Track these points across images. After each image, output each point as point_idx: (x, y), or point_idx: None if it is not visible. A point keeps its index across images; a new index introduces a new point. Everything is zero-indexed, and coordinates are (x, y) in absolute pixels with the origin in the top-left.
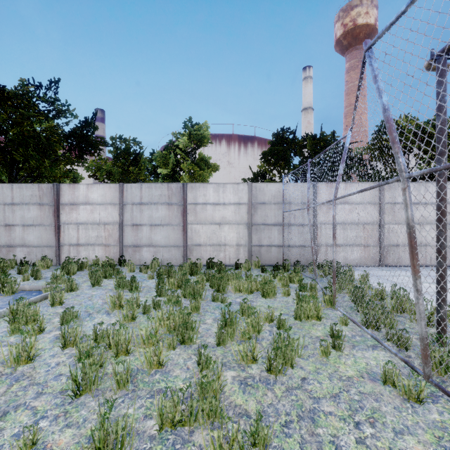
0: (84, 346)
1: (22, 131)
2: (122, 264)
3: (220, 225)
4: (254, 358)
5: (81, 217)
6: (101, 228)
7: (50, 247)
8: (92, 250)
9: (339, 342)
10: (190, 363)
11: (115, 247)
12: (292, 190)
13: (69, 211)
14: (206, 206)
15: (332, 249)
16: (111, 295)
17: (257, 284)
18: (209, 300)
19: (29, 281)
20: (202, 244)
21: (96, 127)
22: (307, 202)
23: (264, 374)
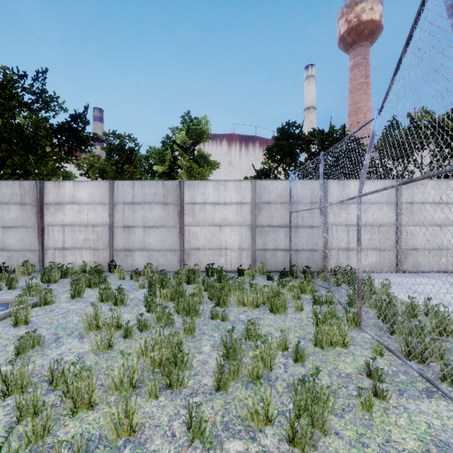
0: (27, 399)
1: (4, 124)
2: (112, 270)
3: (220, 227)
4: (269, 417)
5: (67, 218)
6: (89, 230)
7: (32, 251)
8: (79, 255)
9: (383, 388)
10: (177, 423)
11: (105, 251)
12: (300, 189)
13: (54, 212)
14: (205, 206)
15: (357, 257)
16: (85, 314)
17: (264, 296)
18: (207, 317)
19: (2, 291)
20: (200, 248)
21: (88, 122)
22: (320, 201)
23: (283, 447)
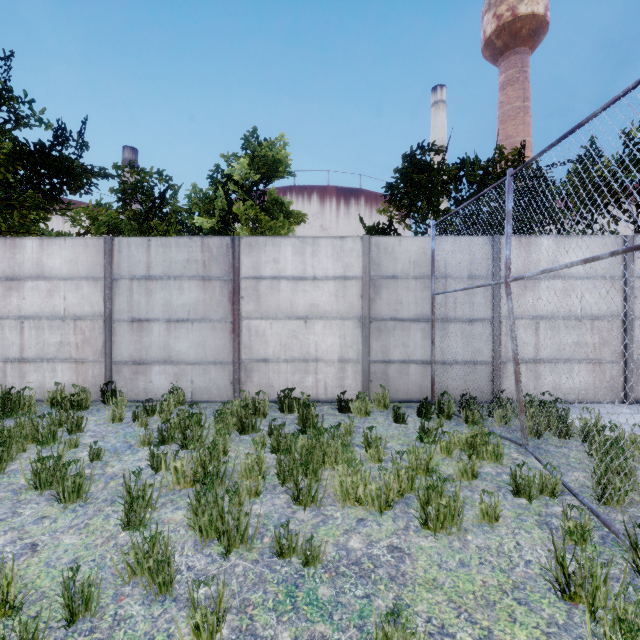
0: None
1: None
2: (108, 400)
3: (306, 320)
4: None
5: (27, 305)
6: (68, 326)
7: None
8: (50, 371)
9: None
10: None
11: (97, 364)
12: (449, 252)
13: (3, 294)
14: (278, 282)
15: None
16: None
17: (401, 477)
18: (267, 546)
19: None
20: (270, 358)
21: (85, 145)
22: (506, 269)
23: None
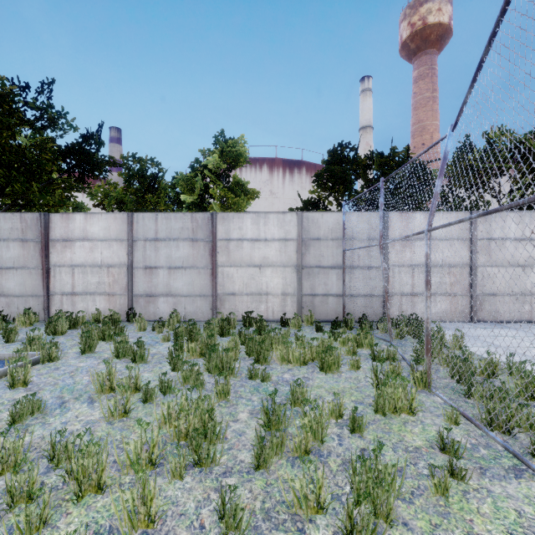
0: (21, 480)
1: (2, 145)
2: (131, 320)
3: (260, 268)
4: (321, 504)
5: (77, 257)
6: (104, 271)
7: (36, 296)
8: (92, 301)
9: (461, 467)
10: (206, 511)
11: (122, 296)
12: (355, 222)
13: (61, 250)
14: (242, 242)
15: (426, 304)
16: (96, 373)
17: (313, 351)
18: (244, 377)
19: None
20: (236, 293)
21: (102, 142)
22: (380, 237)
23: None
